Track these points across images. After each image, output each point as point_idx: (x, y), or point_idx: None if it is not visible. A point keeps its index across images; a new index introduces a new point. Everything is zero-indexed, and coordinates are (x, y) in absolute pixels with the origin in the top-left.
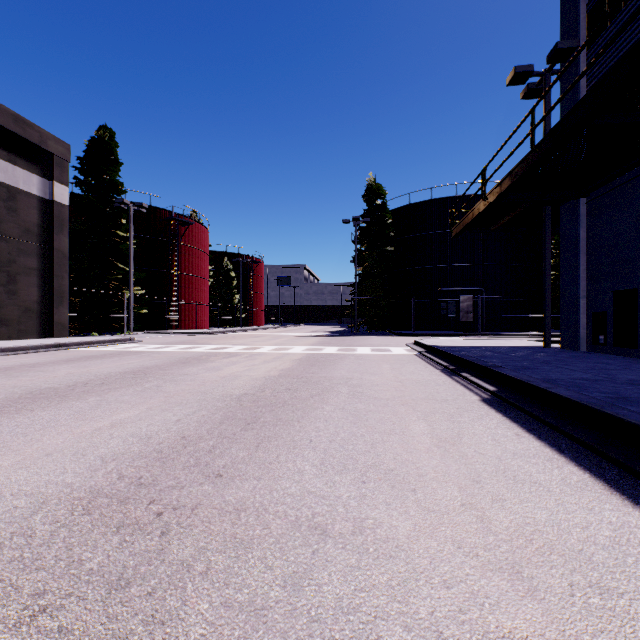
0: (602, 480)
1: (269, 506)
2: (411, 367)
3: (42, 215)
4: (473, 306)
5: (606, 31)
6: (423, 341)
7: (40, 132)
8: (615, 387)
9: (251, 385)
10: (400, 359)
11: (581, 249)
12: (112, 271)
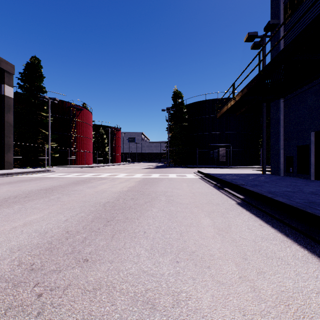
0: (316, 255)
1: (117, 284)
2: (197, 185)
3: None
4: (226, 153)
5: (293, 16)
6: (202, 171)
7: None
8: (306, 196)
9: (112, 196)
10: (191, 180)
11: (281, 125)
12: (39, 134)
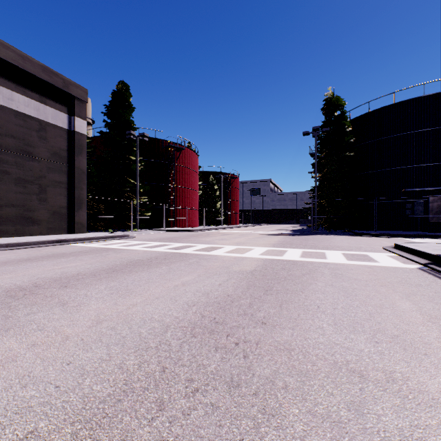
0: None
1: None
2: None
3: (66, 142)
4: None
5: None
6: (414, 246)
7: (64, 79)
8: None
9: (90, 387)
10: (410, 281)
11: None
12: (126, 185)
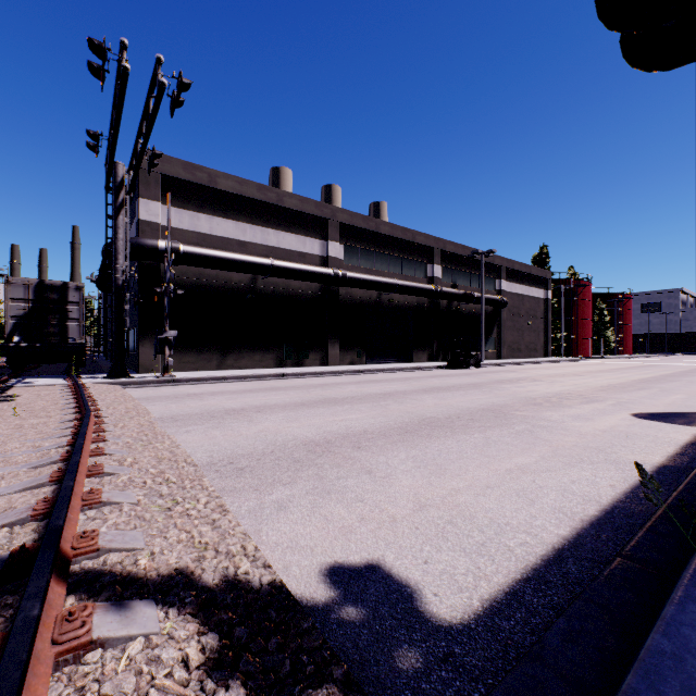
0: None
1: None
2: None
3: (543, 306)
4: None
5: None
6: None
7: (545, 272)
8: None
9: (693, 368)
10: None
11: None
12: None
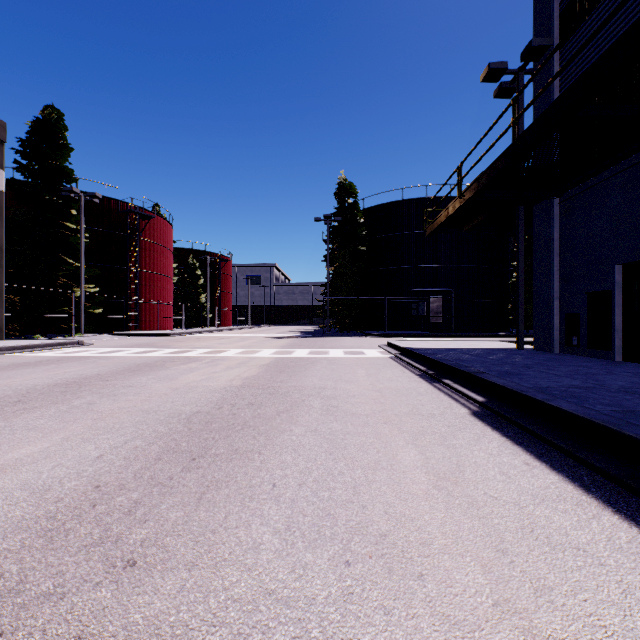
0: None
1: (198, 633)
2: (388, 372)
3: None
4: (442, 307)
5: (579, 30)
6: (397, 343)
7: None
8: (614, 397)
9: (207, 399)
10: (375, 363)
11: (554, 250)
12: (60, 267)
